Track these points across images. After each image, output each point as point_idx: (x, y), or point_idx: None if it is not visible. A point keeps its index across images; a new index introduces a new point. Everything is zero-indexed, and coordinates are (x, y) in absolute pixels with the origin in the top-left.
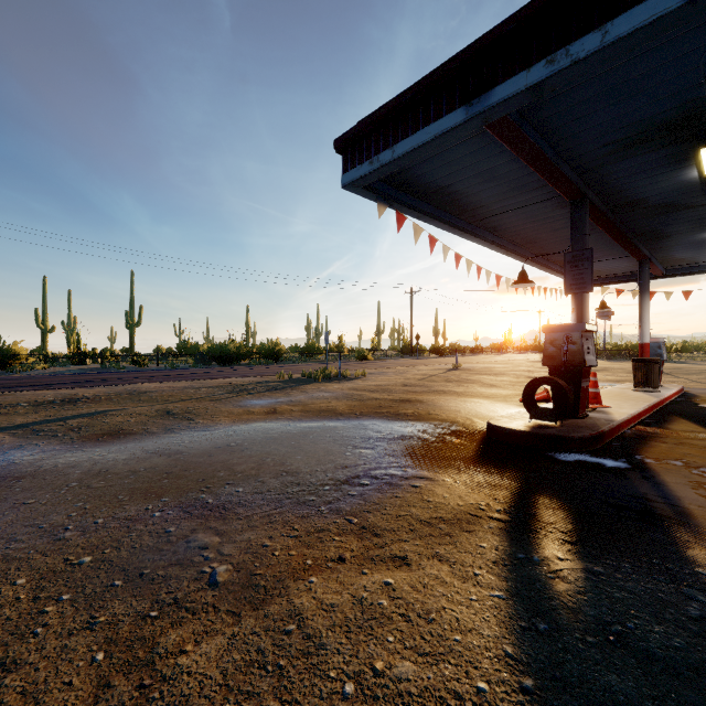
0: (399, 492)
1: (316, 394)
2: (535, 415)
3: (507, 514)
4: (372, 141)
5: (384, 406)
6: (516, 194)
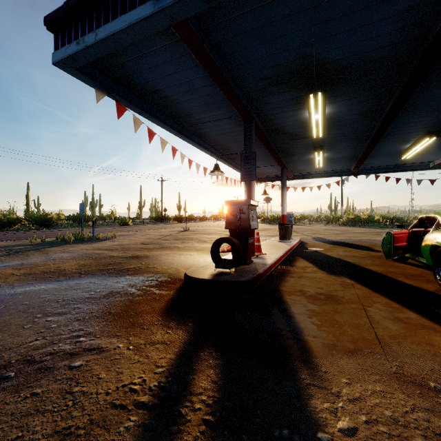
0: (45, 383)
1: (55, 255)
2: (218, 265)
3: (160, 391)
4: (79, 23)
5: (113, 263)
6: (211, 109)
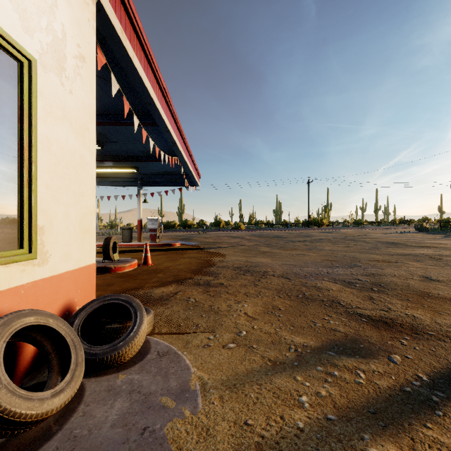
0: None
1: None
2: None
3: None
4: None
5: None
6: None
